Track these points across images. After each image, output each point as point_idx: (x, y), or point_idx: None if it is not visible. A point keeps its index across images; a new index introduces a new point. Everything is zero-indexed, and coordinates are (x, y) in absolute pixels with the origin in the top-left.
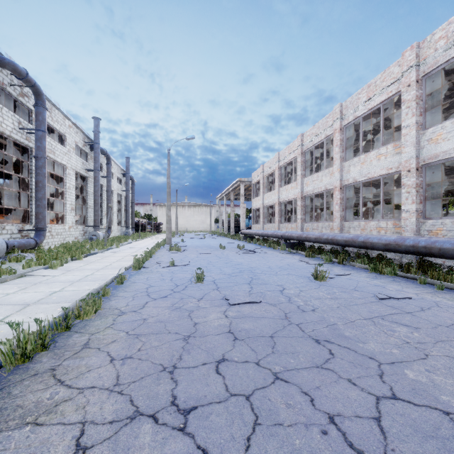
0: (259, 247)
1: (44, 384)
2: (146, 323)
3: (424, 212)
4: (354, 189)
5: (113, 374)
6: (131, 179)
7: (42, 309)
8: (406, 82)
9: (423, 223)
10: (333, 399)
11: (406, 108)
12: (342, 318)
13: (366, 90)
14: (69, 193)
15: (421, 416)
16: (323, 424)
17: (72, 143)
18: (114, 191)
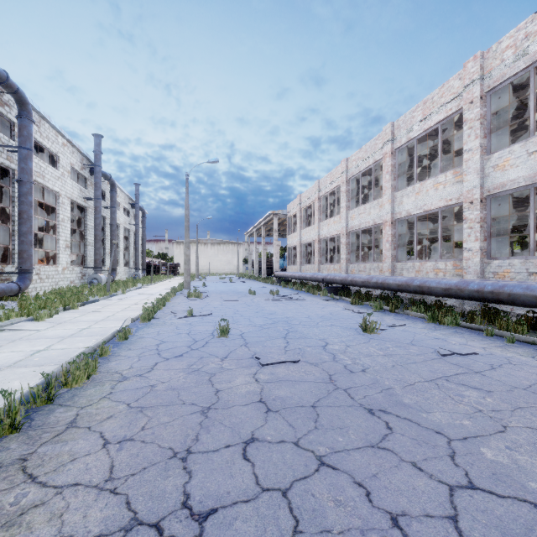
0: (297, 292)
1: (8, 481)
2: (154, 392)
3: (489, 251)
4: (407, 224)
5: (105, 464)
6: (141, 210)
7: (19, 375)
8: (468, 98)
9: (487, 263)
10: (395, 492)
11: (469, 129)
12: (399, 380)
13: (421, 107)
14: (63, 226)
15: (507, 513)
16: (384, 529)
17: (67, 165)
18: (120, 225)
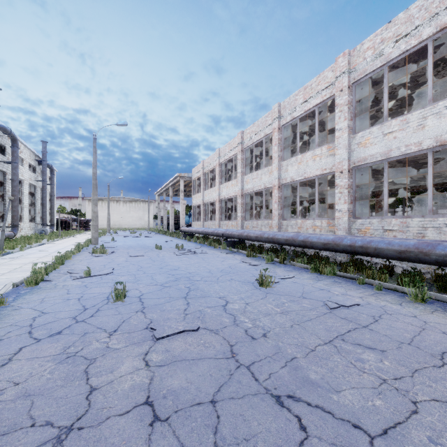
0: (200, 246)
1: None
2: None
3: (354, 212)
4: (289, 189)
5: None
6: (50, 167)
7: None
8: (339, 87)
9: (353, 222)
10: None
11: (339, 112)
12: (300, 345)
13: (303, 92)
14: None
15: None
16: None
17: None
18: (24, 181)
